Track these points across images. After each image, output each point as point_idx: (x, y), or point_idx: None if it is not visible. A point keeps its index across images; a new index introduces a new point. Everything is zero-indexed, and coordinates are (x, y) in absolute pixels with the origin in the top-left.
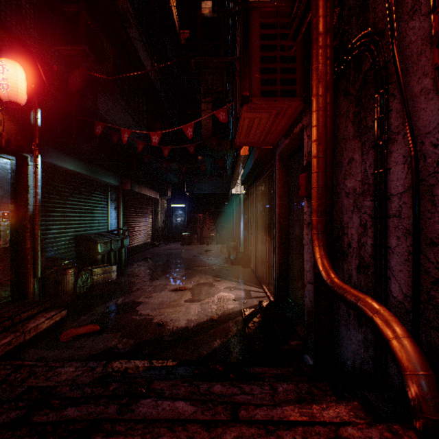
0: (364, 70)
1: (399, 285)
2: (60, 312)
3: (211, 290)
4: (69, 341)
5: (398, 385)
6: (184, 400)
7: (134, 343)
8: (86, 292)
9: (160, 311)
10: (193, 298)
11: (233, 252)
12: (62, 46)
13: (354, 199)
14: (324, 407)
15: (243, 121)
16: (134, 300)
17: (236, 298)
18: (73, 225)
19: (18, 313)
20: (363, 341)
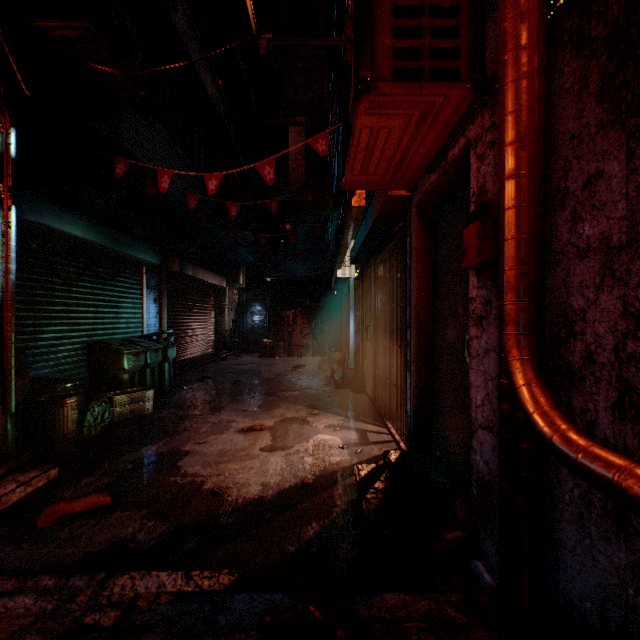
0: None
1: None
2: (46, 472)
3: (304, 430)
4: (53, 526)
5: None
6: None
7: (167, 531)
8: (101, 434)
9: (218, 467)
10: (273, 443)
11: (338, 369)
12: (50, 22)
13: (606, 259)
14: None
15: (358, 135)
16: (177, 447)
17: (344, 444)
18: (83, 326)
19: None
20: (635, 571)
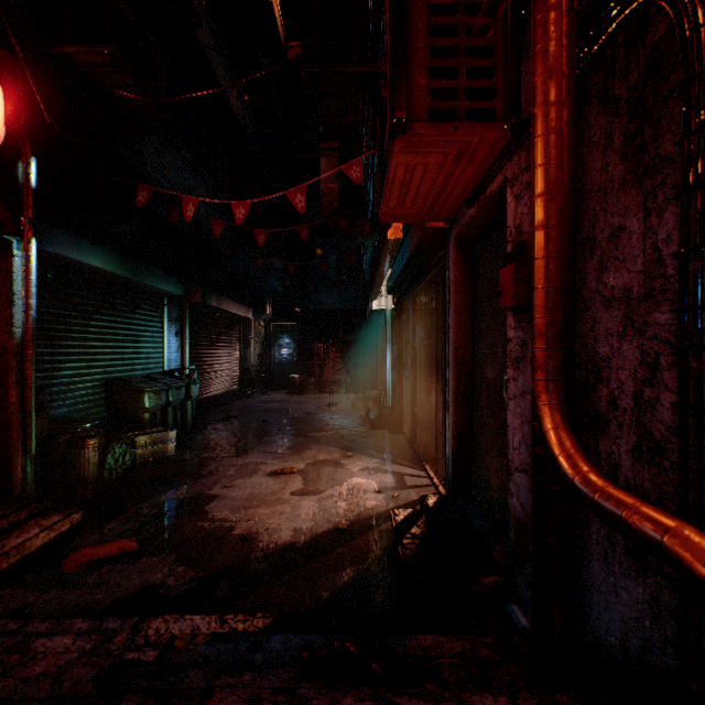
0: (653, 40)
1: None
2: (69, 516)
3: (337, 473)
4: (79, 572)
5: None
6: None
7: (197, 577)
8: (122, 478)
9: (248, 512)
10: (305, 487)
11: (374, 407)
12: (72, 47)
13: (627, 309)
14: None
15: (394, 171)
16: (204, 491)
17: (380, 489)
18: (101, 362)
19: None
20: (651, 604)
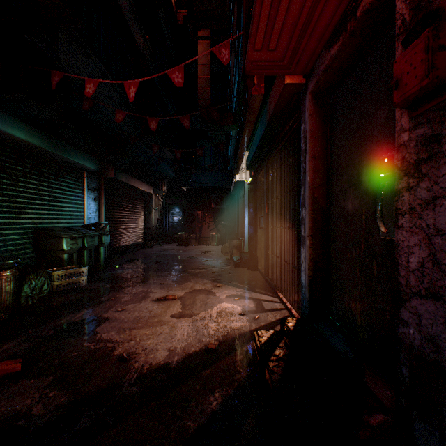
0: None
1: None
2: None
3: (209, 300)
4: None
5: None
6: None
7: (65, 403)
8: (37, 303)
9: (131, 333)
10: (182, 311)
11: (236, 253)
12: None
13: None
14: None
15: None
16: (99, 314)
17: (243, 312)
18: (29, 215)
19: None
20: None
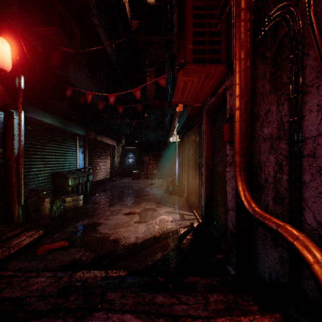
0: (280, 36)
1: (313, 214)
2: (38, 231)
3: (154, 214)
4: (44, 254)
5: (312, 299)
6: (131, 313)
7: (95, 256)
8: (59, 215)
9: (115, 230)
10: (140, 220)
11: (171, 185)
12: (39, 28)
13: (271, 142)
14: (251, 319)
15: (179, 83)
16: (96, 221)
17: (173, 220)
18: (50, 165)
19: (5, 232)
20: (279, 259)
